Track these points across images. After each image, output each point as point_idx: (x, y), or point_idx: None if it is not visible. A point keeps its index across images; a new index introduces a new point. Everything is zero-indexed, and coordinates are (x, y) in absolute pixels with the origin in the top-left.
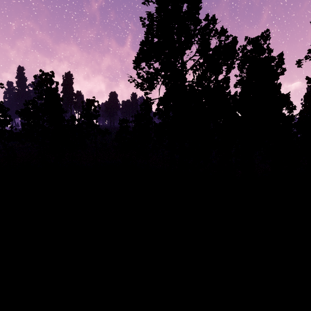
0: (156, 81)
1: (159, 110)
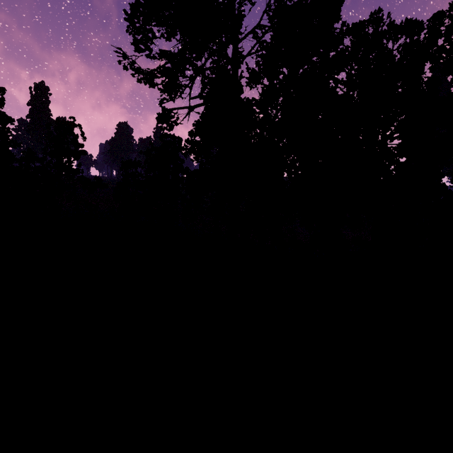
0: (180, 71)
1: (192, 142)
